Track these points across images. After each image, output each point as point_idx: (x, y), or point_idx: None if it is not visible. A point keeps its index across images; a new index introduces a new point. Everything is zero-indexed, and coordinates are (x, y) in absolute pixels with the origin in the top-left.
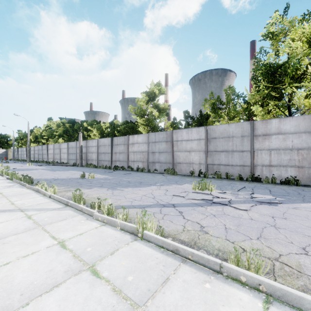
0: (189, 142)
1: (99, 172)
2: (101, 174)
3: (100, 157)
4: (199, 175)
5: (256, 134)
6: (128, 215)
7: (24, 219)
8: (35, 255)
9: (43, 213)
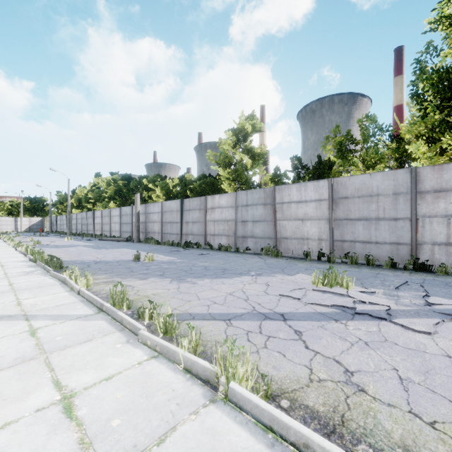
0: (302, 204)
1: (162, 252)
2: (165, 255)
3: (165, 229)
4: (319, 258)
5: (421, 189)
6: (199, 341)
7: (22, 337)
8: (6, 433)
9: (58, 324)
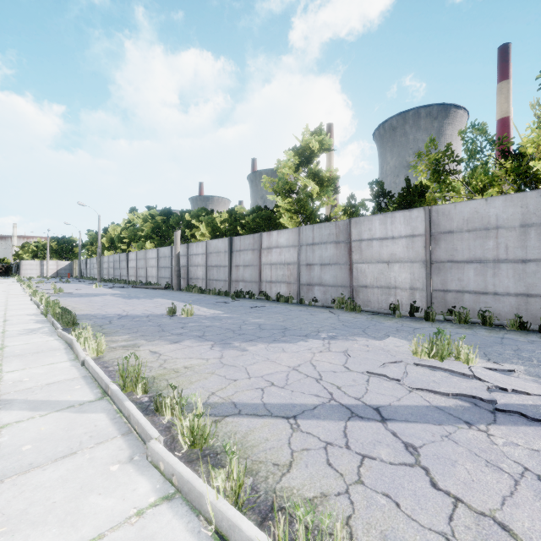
0: (388, 242)
1: (205, 303)
2: (209, 307)
3: (210, 274)
4: (411, 313)
5: None
6: (243, 480)
7: None
8: None
9: (36, 418)
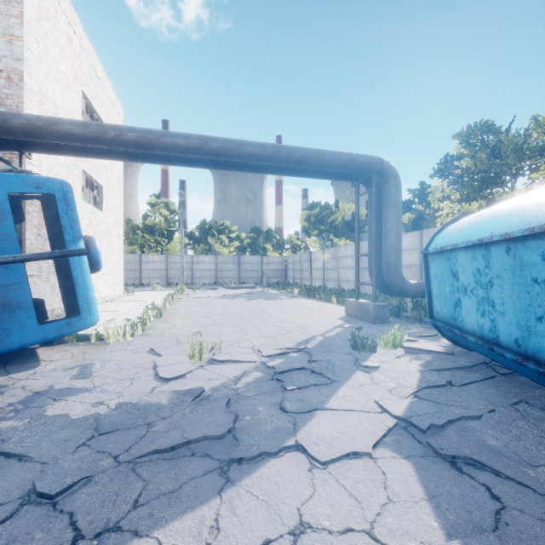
0: None
1: None
2: None
3: None
4: None
5: (142, 261)
6: None
7: None
8: None
9: None
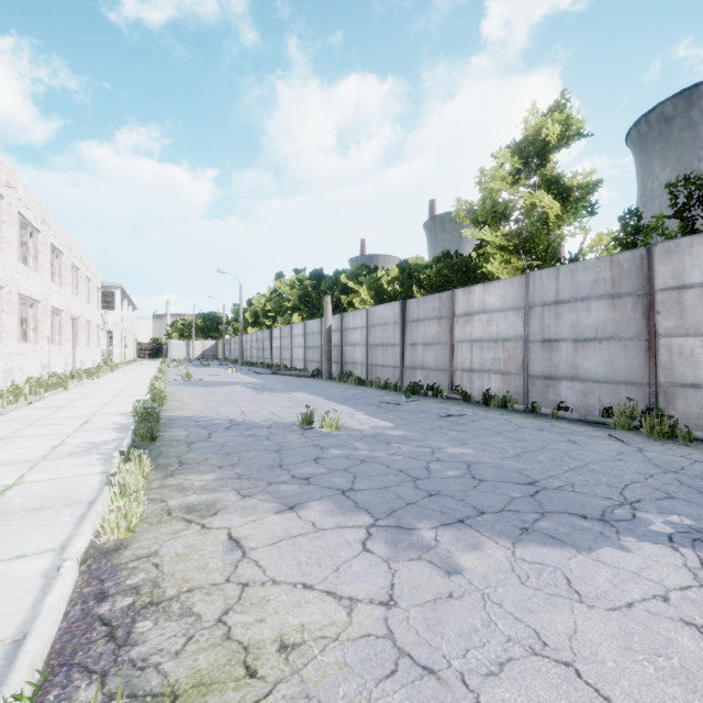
0: None
1: (364, 403)
2: (368, 412)
3: (372, 357)
4: None
5: None
6: None
7: None
8: None
9: None
